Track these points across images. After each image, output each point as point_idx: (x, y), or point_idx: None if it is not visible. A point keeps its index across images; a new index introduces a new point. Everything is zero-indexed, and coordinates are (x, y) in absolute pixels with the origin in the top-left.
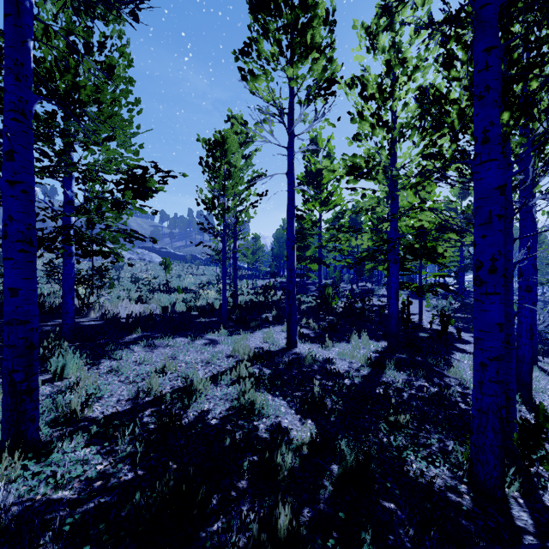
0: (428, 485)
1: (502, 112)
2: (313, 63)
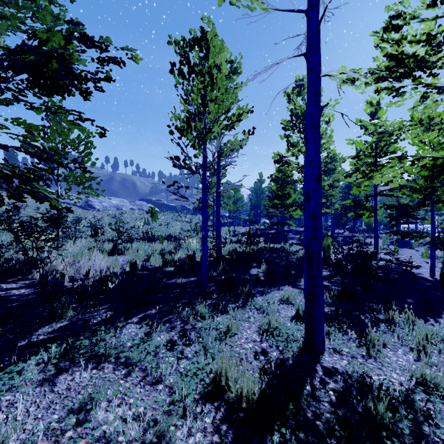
0: None
1: None
2: None
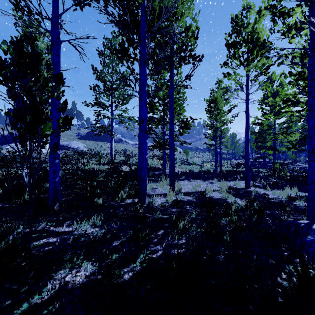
0: (286, 220)
1: None
2: (258, 61)
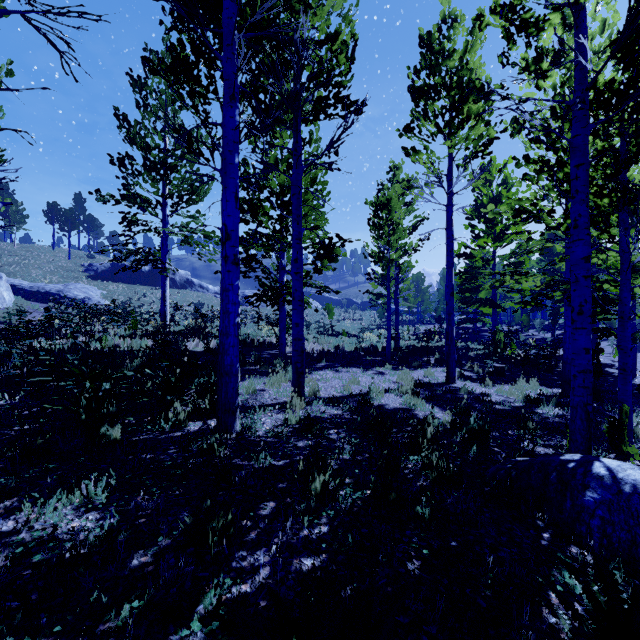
0: (531, 451)
1: (602, 199)
2: (470, 129)
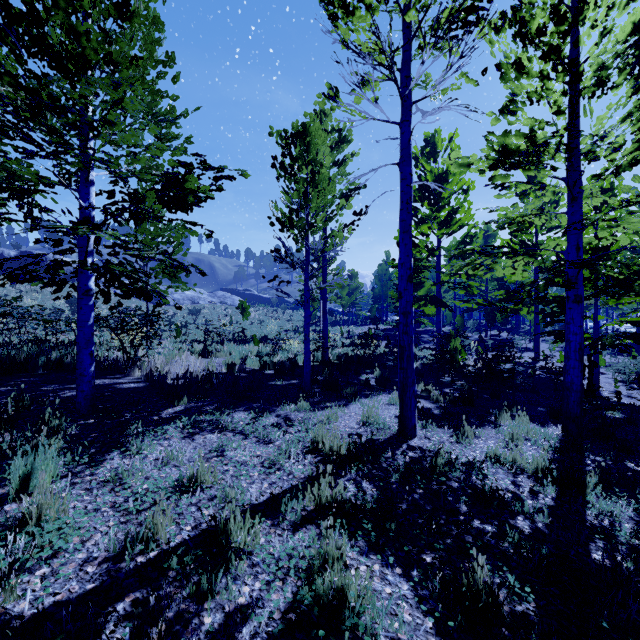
0: None
1: None
2: None
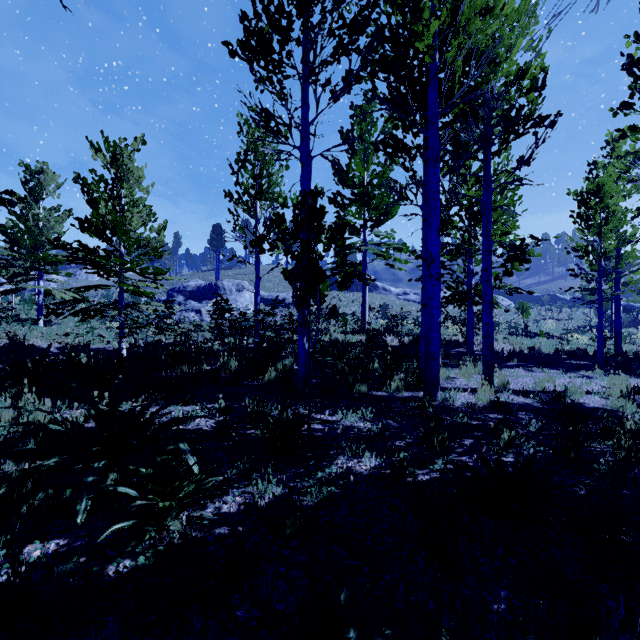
0: None
1: None
2: None
